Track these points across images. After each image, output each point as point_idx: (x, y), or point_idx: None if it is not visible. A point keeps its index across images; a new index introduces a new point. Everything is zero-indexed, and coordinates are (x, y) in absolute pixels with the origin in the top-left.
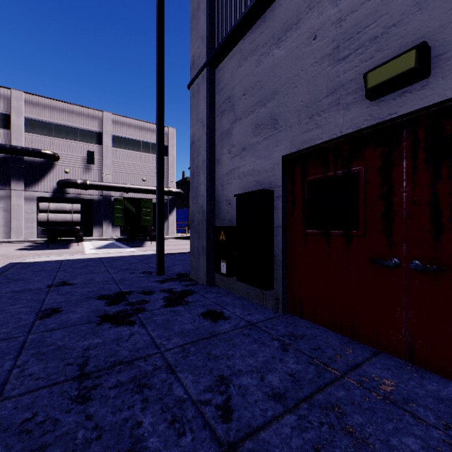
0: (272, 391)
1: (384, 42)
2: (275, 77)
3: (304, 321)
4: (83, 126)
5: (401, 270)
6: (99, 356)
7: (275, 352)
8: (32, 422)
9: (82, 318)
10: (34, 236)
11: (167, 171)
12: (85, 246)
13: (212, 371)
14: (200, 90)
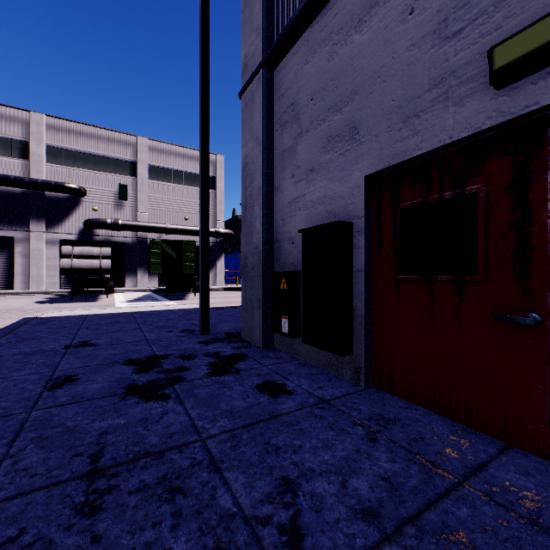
0: (359, 505)
1: (518, 3)
2: (355, 71)
3: (395, 399)
4: (114, 155)
5: (544, 330)
6: (120, 443)
7: (360, 443)
8: (16, 544)
9: (103, 390)
10: (57, 287)
11: (214, 207)
12: (115, 299)
13: (273, 471)
14: (254, 98)
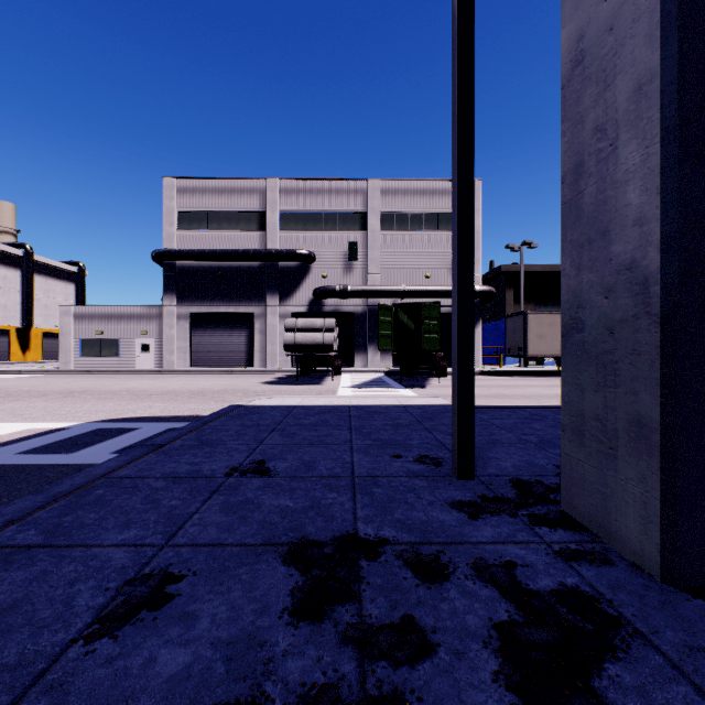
0: None
1: None
2: None
3: None
4: (343, 208)
5: None
6: None
7: None
8: None
9: (171, 702)
10: (289, 365)
11: None
12: (340, 382)
13: None
14: None
